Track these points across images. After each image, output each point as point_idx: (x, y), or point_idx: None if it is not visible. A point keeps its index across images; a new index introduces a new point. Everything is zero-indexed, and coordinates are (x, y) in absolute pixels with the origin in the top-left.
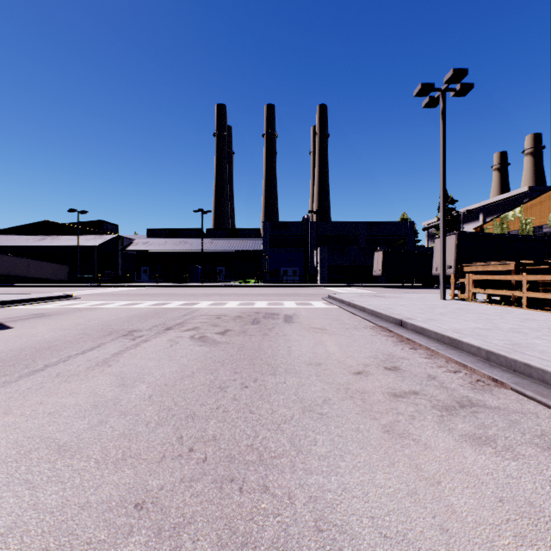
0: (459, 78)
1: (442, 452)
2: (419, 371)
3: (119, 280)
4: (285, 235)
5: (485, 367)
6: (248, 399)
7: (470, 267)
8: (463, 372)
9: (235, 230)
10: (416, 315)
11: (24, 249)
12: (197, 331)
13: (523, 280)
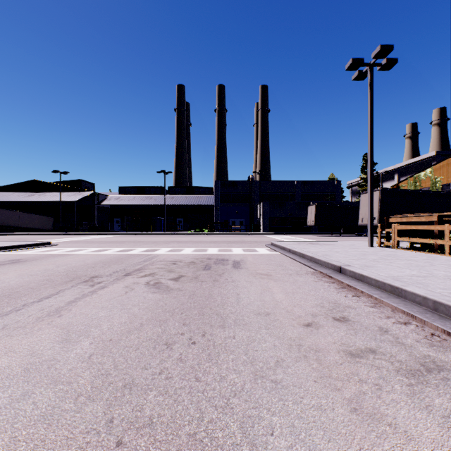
0: (385, 54)
1: (430, 447)
2: (369, 322)
3: (95, 229)
4: (233, 192)
5: (435, 318)
6: (194, 360)
7: (395, 218)
8: (413, 323)
9: (192, 188)
10: (352, 262)
11: (16, 203)
12: (153, 276)
13: (445, 230)
